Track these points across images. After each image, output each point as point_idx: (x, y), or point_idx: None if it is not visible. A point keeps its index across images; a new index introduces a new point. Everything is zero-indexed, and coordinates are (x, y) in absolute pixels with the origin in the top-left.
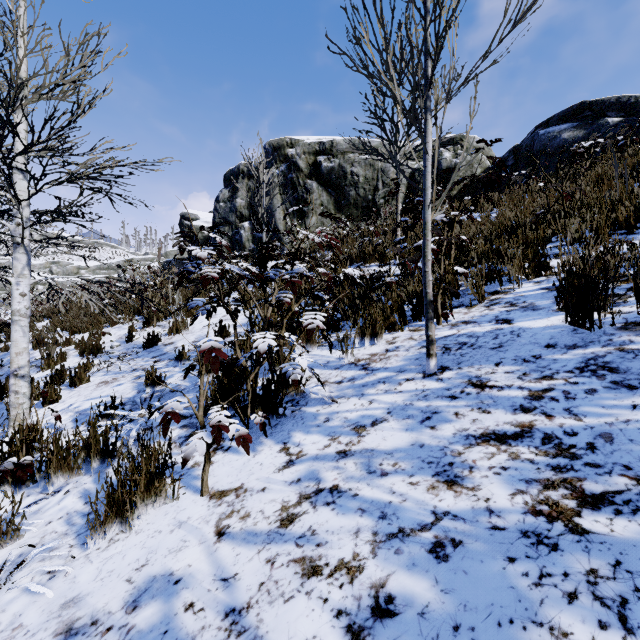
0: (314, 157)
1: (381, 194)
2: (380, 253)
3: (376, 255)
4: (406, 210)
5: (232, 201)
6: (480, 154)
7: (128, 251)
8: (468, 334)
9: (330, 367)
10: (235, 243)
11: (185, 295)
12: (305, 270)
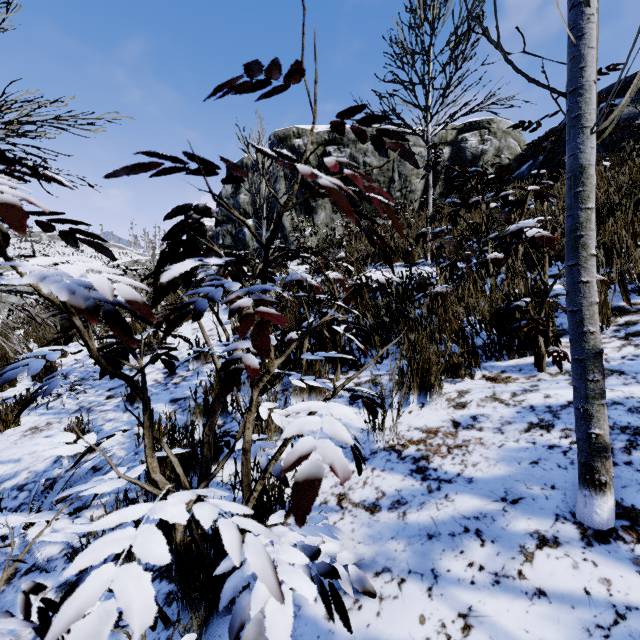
0: (323, 147)
1: (397, 186)
2: (404, 250)
3: (399, 253)
4: (450, 189)
5: (235, 197)
6: (510, 139)
7: (135, 252)
8: (627, 404)
9: (350, 453)
10: (238, 242)
11: (171, 301)
12: (304, 277)
